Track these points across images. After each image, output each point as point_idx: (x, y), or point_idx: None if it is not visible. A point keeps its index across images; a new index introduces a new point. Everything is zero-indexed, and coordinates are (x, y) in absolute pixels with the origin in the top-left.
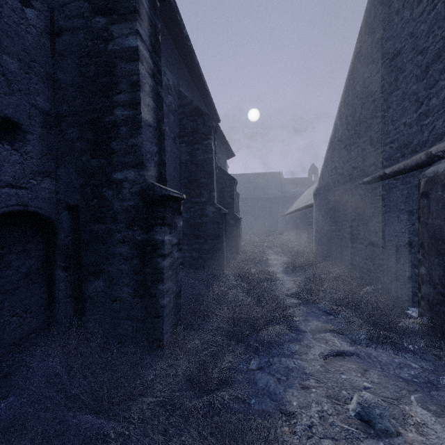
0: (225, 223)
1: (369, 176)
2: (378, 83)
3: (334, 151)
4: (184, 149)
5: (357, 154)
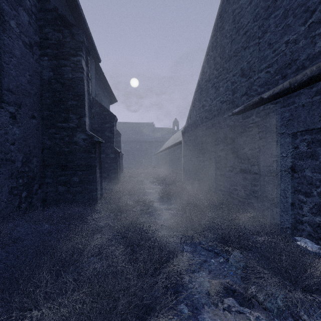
0: (100, 153)
1: (240, 106)
2: (251, 13)
3: (202, 92)
4: (47, 64)
5: (226, 88)
